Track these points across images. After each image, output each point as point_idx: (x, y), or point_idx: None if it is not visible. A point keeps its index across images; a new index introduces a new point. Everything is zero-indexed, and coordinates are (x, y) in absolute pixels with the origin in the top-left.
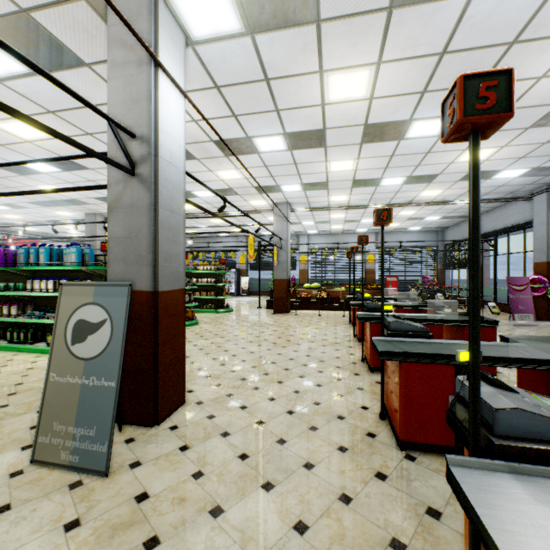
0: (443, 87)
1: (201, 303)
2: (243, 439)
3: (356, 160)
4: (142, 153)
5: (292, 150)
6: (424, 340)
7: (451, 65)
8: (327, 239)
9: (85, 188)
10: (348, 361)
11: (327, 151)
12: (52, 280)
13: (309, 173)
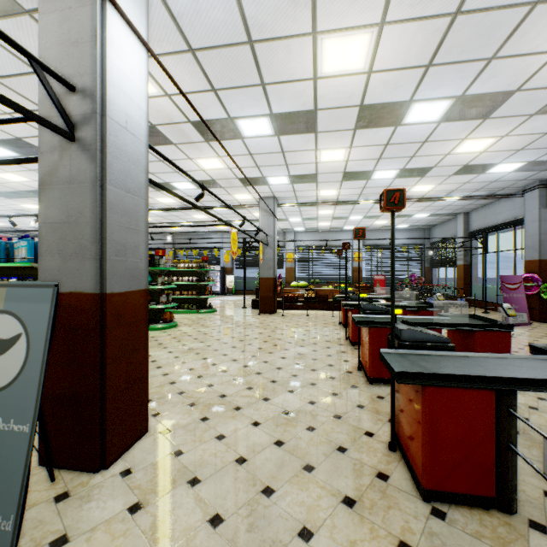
0: (450, 59)
1: (182, 303)
2: (217, 489)
3: (348, 149)
4: (84, 111)
5: (279, 136)
6: (444, 353)
7: (463, 31)
8: (314, 236)
9: (16, 161)
10: (343, 369)
11: (318, 138)
12: None
13: (298, 163)
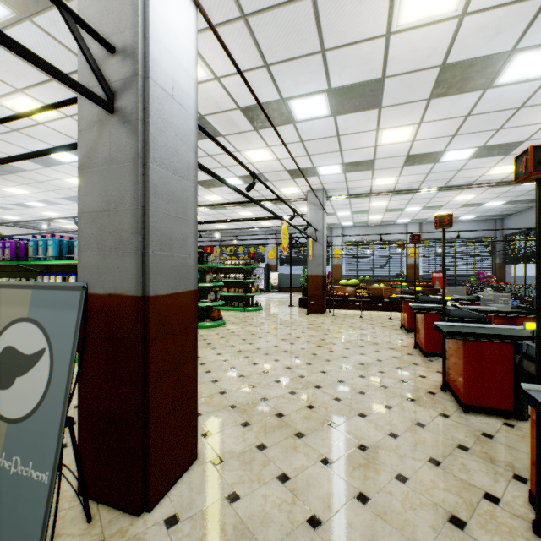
0: None
1: (229, 301)
2: None
3: (416, 125)
4: (124, 75)
5: (336, 116)
6: None
7: None
8: (363, 231)
9: (61, 148)
10: (421, 389)
11: (381, 114)
12: (61, 276)
13: (354, 148)
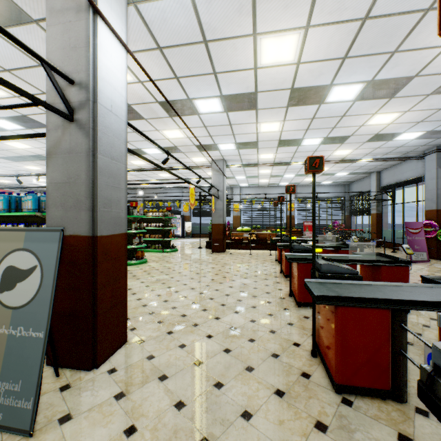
0: (361, 53)
1: (151, 244)
2: (180, 383)
3: (282, 122)
4: (80, 99)
5: (228, 112)
6: (354, 282)
7: (371, 31)
8: (256, 191)
9: (28, 136)
10: (277, 296)
11: (258, 113)
12: (11, 225)
13: (242, 133)
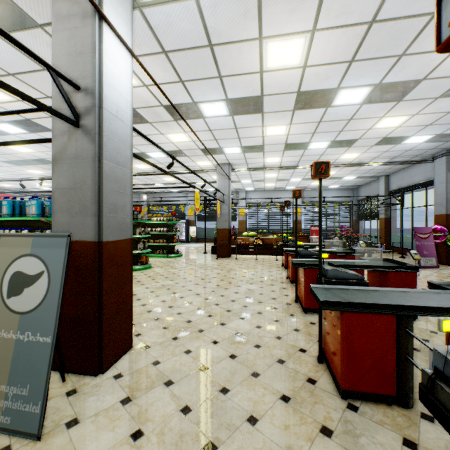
0: (369, 56)
1: (155, 249)
2: (186, 388)
3: (288, 125)
4: (86, 105)
5: (233, 116)
6: (360, 288)
7: (378, 35)
8: (262, 195)
9: (34, 141)
10: (283, 302)
11: (264, 117)
12: (15, 230)
13: (248, 137)
